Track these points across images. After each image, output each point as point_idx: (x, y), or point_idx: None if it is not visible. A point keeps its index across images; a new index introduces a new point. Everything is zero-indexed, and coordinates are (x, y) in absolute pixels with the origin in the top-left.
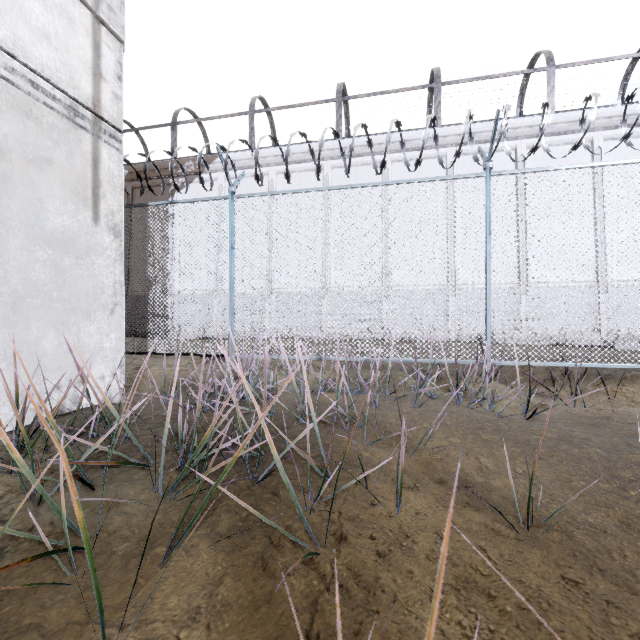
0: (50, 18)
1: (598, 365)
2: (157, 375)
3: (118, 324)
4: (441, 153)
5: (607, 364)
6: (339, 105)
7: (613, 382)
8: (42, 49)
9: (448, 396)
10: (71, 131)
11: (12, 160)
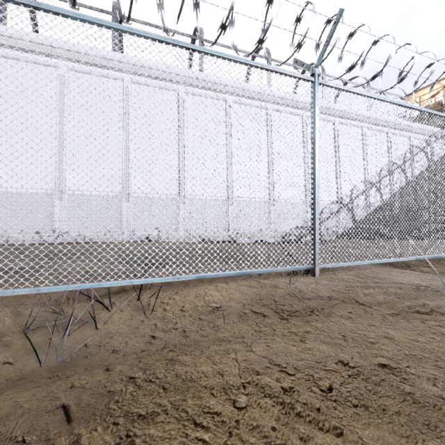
0: None
1: (113, 283)
2: None
3: None
4: (118, 76)
5: (124, 281)
6: None
7: (173, 287)
8: None
9: None
10: None
11: None
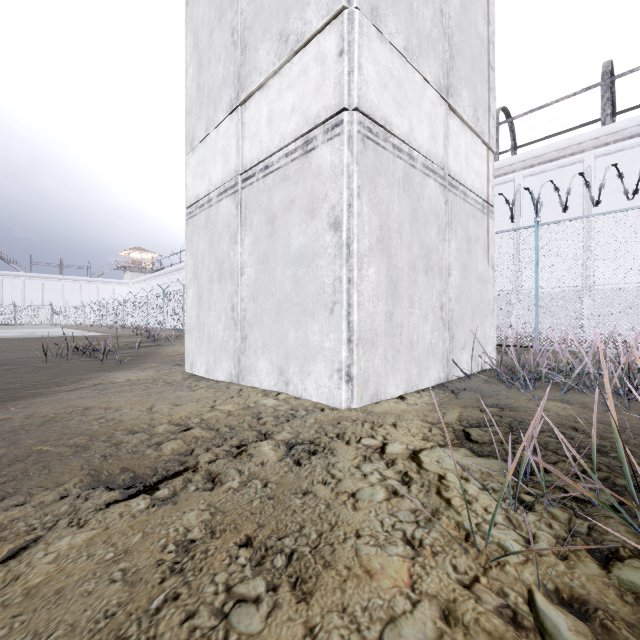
0: (478, 163)
1: None
2: None
3: (493, 322)
4: None
5: None
6: (605, 88)
7: None
8: (476, 181)
9: None
10: (482, 218)
11: (472, 242)
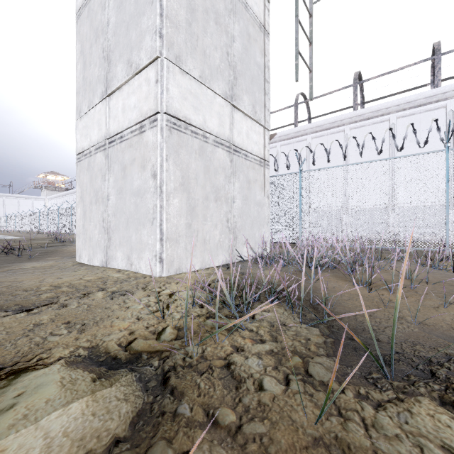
0: (256, 137)
1: None
2: (270, 250)
3: (268, 229)
4: (441, 105)
5: None
6: (355, 88)
7: None
8: (255, 147)
9: (415, 263)
10: (260, 168)
11: (251, 183)
